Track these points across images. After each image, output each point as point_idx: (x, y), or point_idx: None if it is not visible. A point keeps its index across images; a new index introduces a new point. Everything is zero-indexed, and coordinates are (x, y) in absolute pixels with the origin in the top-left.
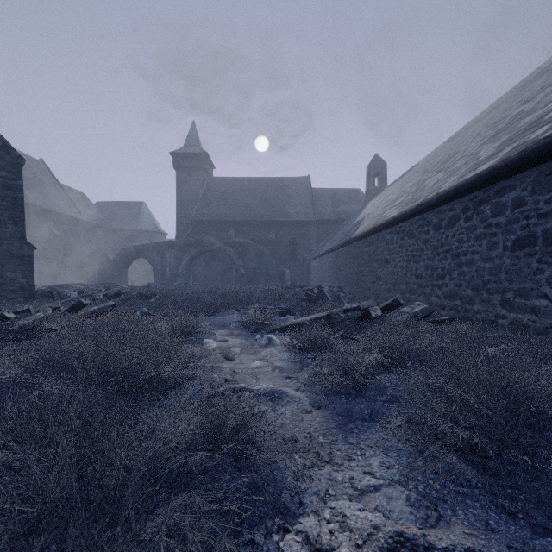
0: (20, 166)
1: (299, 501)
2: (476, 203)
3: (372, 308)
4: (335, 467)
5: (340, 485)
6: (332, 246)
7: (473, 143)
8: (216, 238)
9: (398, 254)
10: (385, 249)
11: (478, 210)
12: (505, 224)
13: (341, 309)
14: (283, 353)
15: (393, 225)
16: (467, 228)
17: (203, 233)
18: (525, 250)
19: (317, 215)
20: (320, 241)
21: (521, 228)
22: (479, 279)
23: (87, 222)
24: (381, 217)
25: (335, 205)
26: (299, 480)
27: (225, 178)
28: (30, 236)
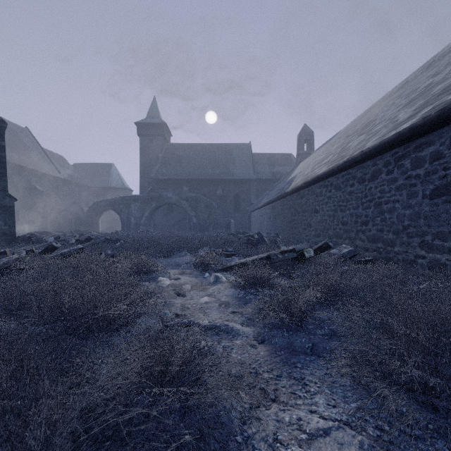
0: (2, 128)
1: (246, 449)
2: (397, 158)
3: (306, 250)
4: (281, 405)
5: (287, 427)
6: (269, 199)
7: (389, 111)
8: (173, 193)
9: (327, 204)
10: (314, 201)
11: (398, 164)
12: (424, 175)
13: (279, 251)
14: (229, 289)
15: (322, 180)
16: (389, 181)
17: (163, 189)
18: (443, 198)
19: (257, 174)
20: (259, 196)
21: (439, 179)
22: (399, 224)
23: (65, 180)
24: (311, 174)
25: (272, 167)
26: (246, 423)
27: (180, 144)
28: (17, 191)
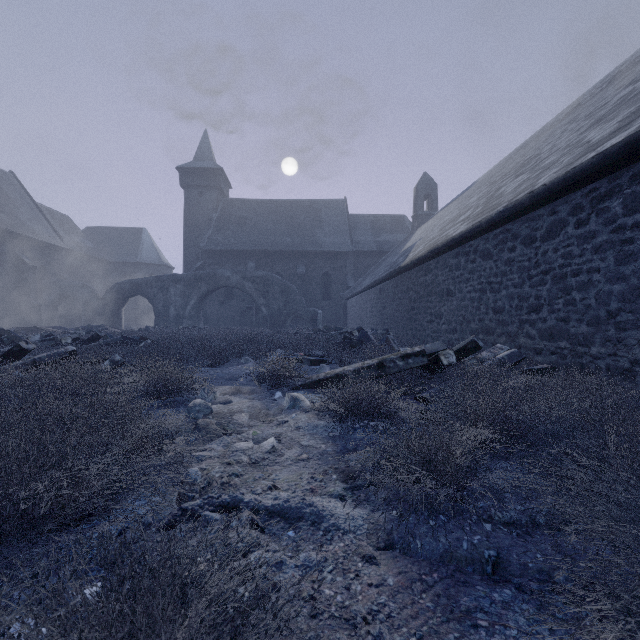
0: None
1: None
2: (596, 198)
3: (443, 352)
4: None
5: None
6: (375, 279)
7: (561, 139)
8: (233, 271)
9: (468, 282)
10: (447, 278)
11: (599, 209)
12: None
13: (399, 354)
14: (315, 422)
15: (460, 245)
16: (580, 237)
17: (217, 265)
18: None
19: (355, 245)
20: (359, 276)
21: None
22: (601, 308)
23: (71, 251)
24: (441, 237)
25: (377, 234)
26: None
27: (244, 199)
28: None
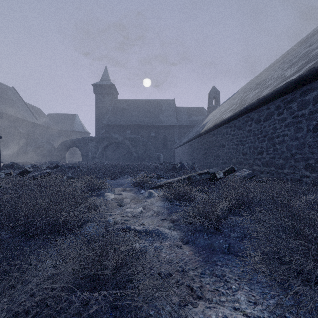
0: None
1: None
2: (286, 102)
3: (217, 172)
4: (206, 302)
5: None
6: (188, 139)
7: (276, 72)
8: (119, 135)
9: (231, 140)
10: (222, 138)
11: (287, 107)
12: (308, 114)
13: (197, 173)
14: (159, 202)
15: (227, 122)
16: (279, 120)
17: (112, 132)
18: None
19: (179, 122)
20: (181, 137)
21: None
22: (288, 152)
23: (41, 125)
24: (219, 119)
25: (190, 116)
26: None
27: (125, 100)
28: (5, 133)
